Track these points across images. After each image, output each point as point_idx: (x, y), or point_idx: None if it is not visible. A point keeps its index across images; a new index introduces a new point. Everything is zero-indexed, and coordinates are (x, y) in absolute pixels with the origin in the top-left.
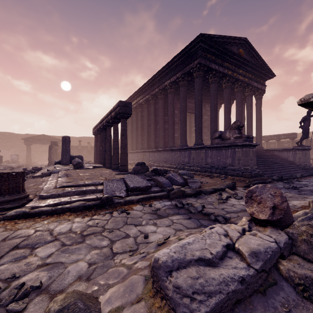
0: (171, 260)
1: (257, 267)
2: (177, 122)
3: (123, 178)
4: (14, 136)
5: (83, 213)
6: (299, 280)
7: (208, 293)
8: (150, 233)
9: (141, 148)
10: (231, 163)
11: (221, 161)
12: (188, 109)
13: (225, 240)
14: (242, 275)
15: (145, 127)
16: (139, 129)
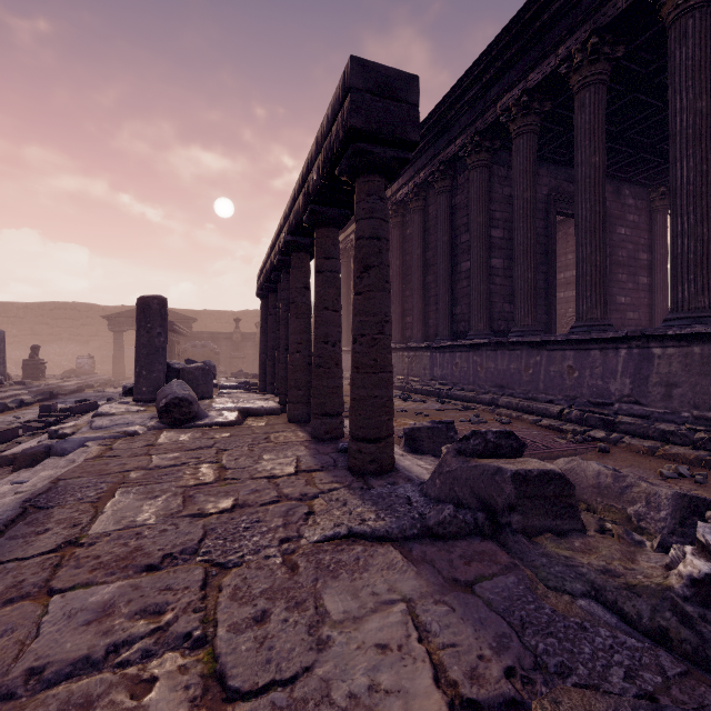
0: None
1: None
2: None
3: None
4: (97, 311)
5: None
6: None
7: None
8: None
9: (400, 339)
10: None
11: None
12: (566, 203)
13: None
14: None
15: (416, 271)
16: (395, 281)
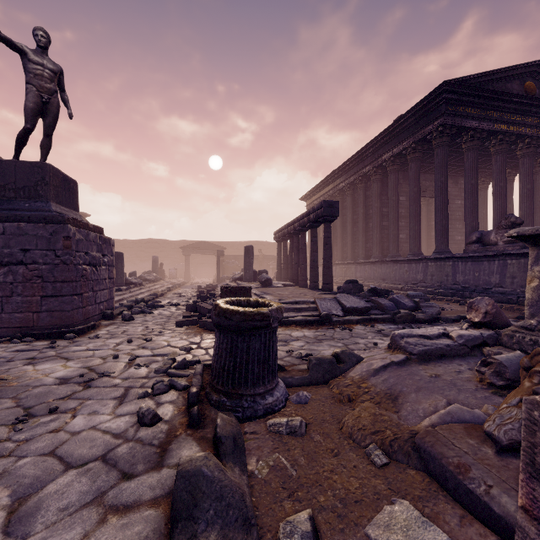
0: (403, 333)
1: (460, 342)
2: (403, 215)
3: (336, 297)
4: (168, 244)
5: (306, 327)
6: (493, 355)
7: (424, 345)
8: (378, 343)
9: (341, 259)
10: (499, 282)
11: (481, 279)
12: (424, 191)
13: (442, 331)
14: (448, 343)
15: (348, 225)
16: (338, 229)
